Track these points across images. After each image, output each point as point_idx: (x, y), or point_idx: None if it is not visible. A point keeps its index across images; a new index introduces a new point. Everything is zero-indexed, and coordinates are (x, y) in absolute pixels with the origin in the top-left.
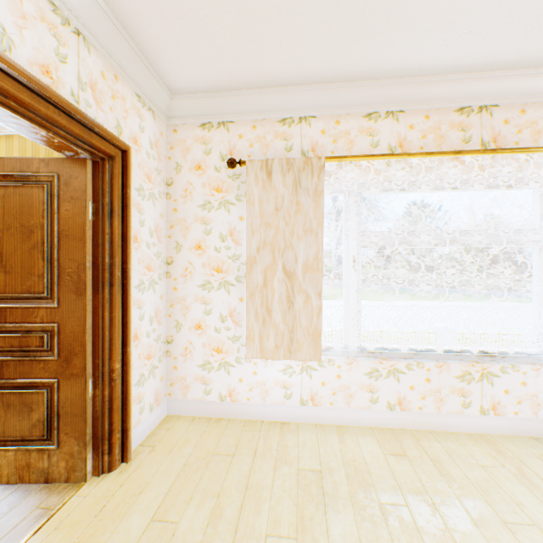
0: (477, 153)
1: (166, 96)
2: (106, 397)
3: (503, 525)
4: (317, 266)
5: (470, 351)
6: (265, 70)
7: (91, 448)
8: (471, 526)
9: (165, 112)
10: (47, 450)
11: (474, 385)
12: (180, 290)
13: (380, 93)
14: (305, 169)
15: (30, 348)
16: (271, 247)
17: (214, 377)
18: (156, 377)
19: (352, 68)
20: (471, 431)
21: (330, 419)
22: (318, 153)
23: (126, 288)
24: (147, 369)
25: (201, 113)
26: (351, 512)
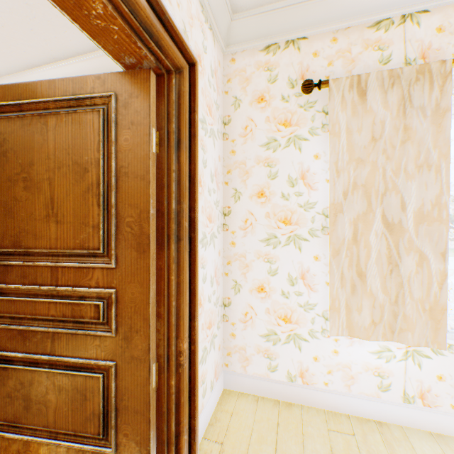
0: None
1: (227, 13)
2: (172, 388)
3: None
4: (439, 215)
5: None
6: None
7: None
8: None
9: (223, 36)
10: (102, 453)
11: None
12: (238, 245)
13: None
14: (418, 80)
15: (84, 319)
16: (364, 190)
17: (280, 351)
18: (215, 348)
19: None
20: None
21: (452, 429)
22: (431, 60)
23: (194, 244)
24: (208, 340)
25: (265, 32)
26: None
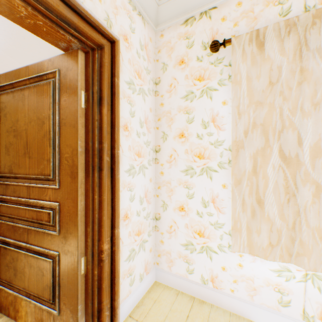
0: None
1: (153, 1)
2: (95, 276)
3: None
4: None
5: None
6: None
7: (83, 321)
8: None
9: (152, 19)
10: (52, 313)
11: None
12: (165, 174)
13: None
14: (314, 24)
15: (42, 221)
16: (262, 128)
17: (195, 258)
18: (145, 250)
19: None
20: None
21: None
22: None
23: (114, 173)
24: (136, 244)
25: (184, 9)
26: None
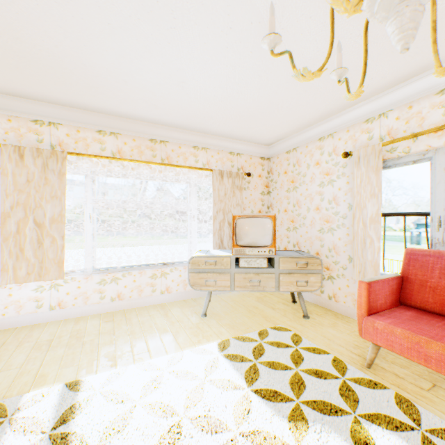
0: (157, 164)
1: None
2: None
3: (142, 332)
4: (62, 220)
5: (158, 263)
6: (16, 88)
7: None
8: (127, 336)
9: None
10: None
11: (158, 280)
12: None
13: (106, 121)
14: (52, 157)
15: None
16: (24, 206)
17: None
18: None
19: (83, 104)
20: (156, 303)
21: (73, 315)
22: (64, 148)
23: None
24: None
25: None
26: (64, 349)
